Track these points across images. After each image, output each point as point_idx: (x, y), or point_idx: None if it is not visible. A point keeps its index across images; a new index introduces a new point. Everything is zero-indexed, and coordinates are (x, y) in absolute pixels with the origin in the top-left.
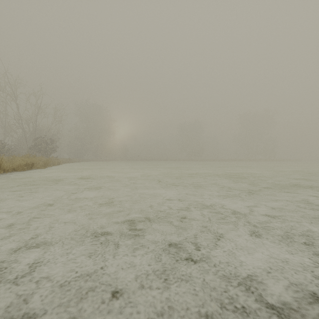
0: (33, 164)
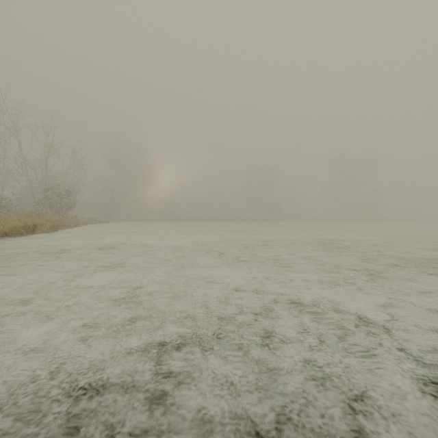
0: (35, 226)
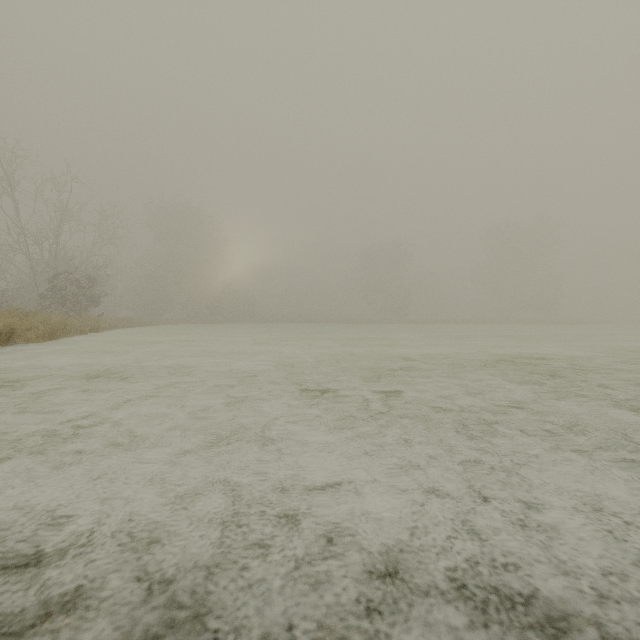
0: (12, 331)
